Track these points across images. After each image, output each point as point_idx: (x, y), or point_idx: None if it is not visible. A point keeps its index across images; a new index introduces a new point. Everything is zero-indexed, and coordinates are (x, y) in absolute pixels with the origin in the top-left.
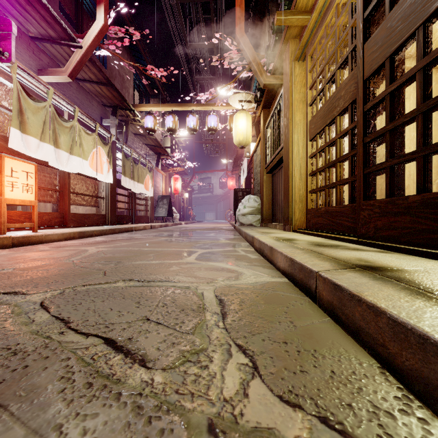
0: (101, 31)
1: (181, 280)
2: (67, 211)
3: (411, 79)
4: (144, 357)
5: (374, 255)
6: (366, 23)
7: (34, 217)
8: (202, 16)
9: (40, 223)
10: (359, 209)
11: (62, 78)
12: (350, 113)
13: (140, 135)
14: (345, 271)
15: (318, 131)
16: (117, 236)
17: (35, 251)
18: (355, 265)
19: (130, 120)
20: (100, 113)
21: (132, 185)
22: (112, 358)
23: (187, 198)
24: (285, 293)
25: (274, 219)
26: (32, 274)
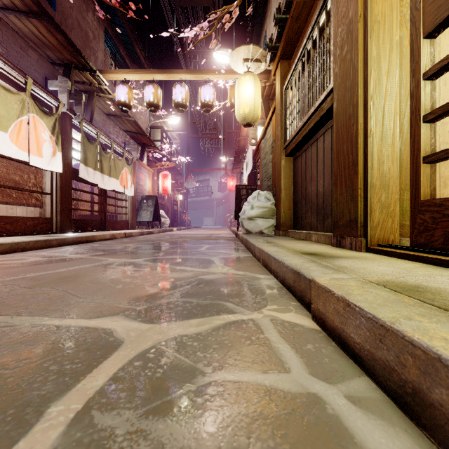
0: None
1: None
2: None
3: None
4: None
5: None
6: None
7: None
8: None
9: None
10: None
11: None
12: None
13: (114, 116)
14: None
15: None
16: (39, 253)
17: None
18: None
19: (96, 91)
20: (44, 72)
21: (99, 179)
22: None
23: (182, 201)
24: None
25: (298, 224)
26: None
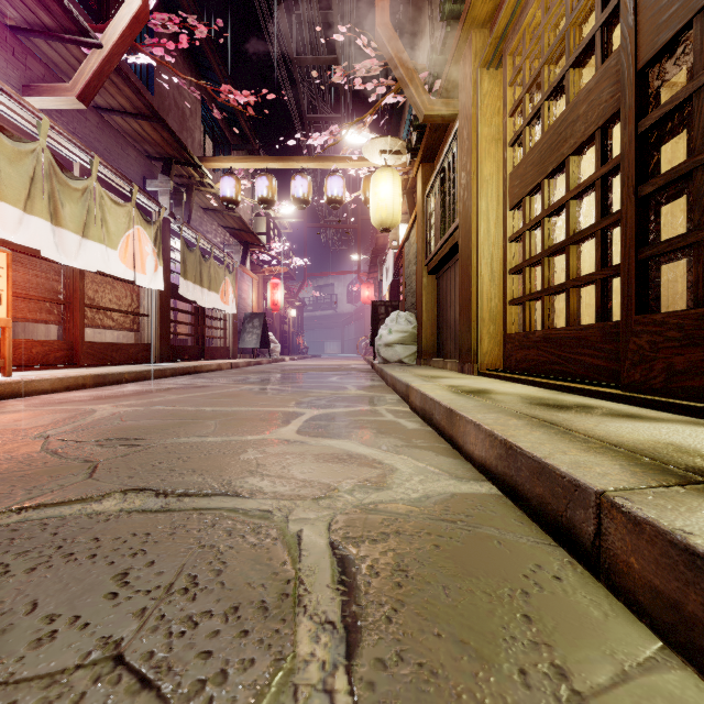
0: (137, 18)
1: (257, 490)
2: (78, 338)
3: None
4: None
5: (695, 434)
6: None
7: (5, 348)
8: (317, 10)
9: (25, 359)
10: (627, 331)
11: (67, 101)
12: (598, 146)
13: (214, 211)
14: (682, 494)
15: (528, 189)
16: (166, 382)
17: None
18: (692, 472)
19: (195, 184)
20: (142, 171)
21: (199, 295)
22: None
23: (295, 318)
24: (502, 535)
25: (440, 352)
26: None
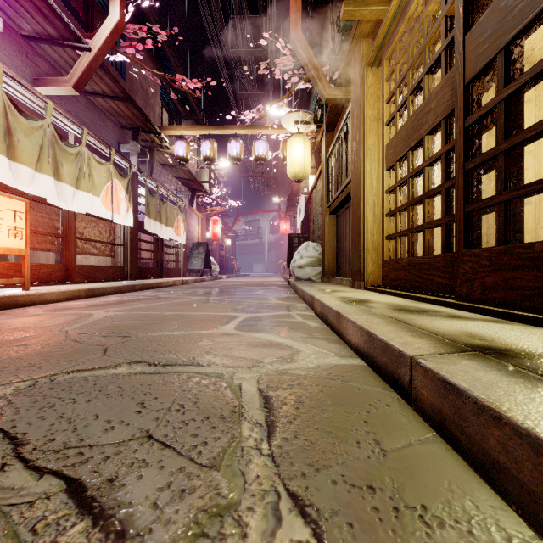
0: (116, 29)
1: (212, 362)
2: (72, 262)
3: (538, 77)
4: (125, 526)
5: (487, 327)
6: (468, 6)
7: (25, 270)
8: (247, 15)
9: (35, 278)
10: (458, 260)
11: (65, 90)
12: (443, 131)
13: (169, 166)
14: (455, 357)
15: (398, 157)
16: (137, 294)
17: (22, 316)
18: (468, 346)
19: (156, 147)
20: (117, 137)
21: (158, 229)
22: (69, 528)
23: (230, 246)
24: (361, 386)
25: (339, 272)
26: (2, 352)
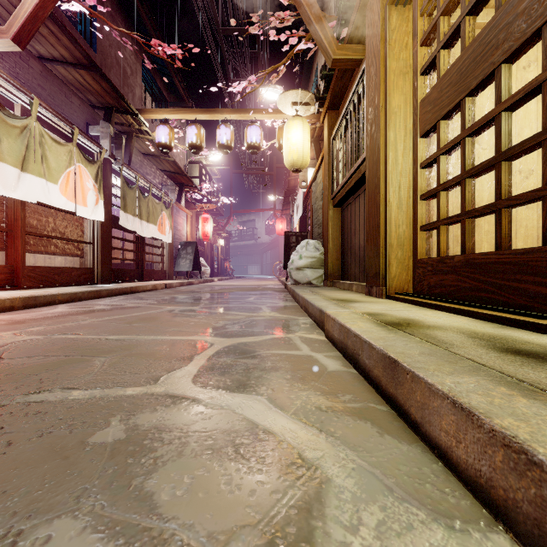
0: None
1: None
2: (19, 262)
3: None
4: None
5: None
6: None
7: None
8: None
9: None
10: None
11: (3, 43)
12: (546, 41)
13: (152, 156)
14: None
15: (444, 111)
16: (97, 303)
17: None
18: None
19: (134, 132)
20: (86, 117)
21: (138, 226)
22: None
23: (223, 247)
24: None
25: (345, 275)
26: None
